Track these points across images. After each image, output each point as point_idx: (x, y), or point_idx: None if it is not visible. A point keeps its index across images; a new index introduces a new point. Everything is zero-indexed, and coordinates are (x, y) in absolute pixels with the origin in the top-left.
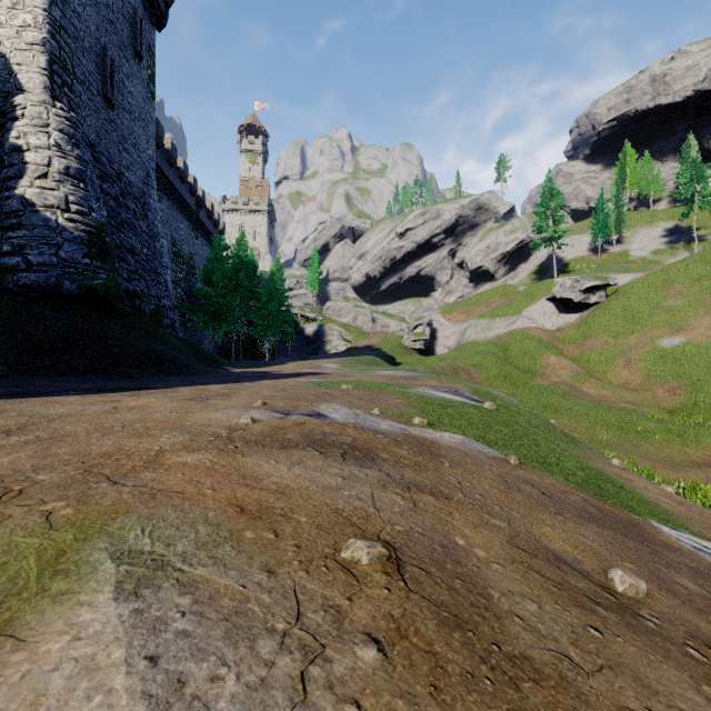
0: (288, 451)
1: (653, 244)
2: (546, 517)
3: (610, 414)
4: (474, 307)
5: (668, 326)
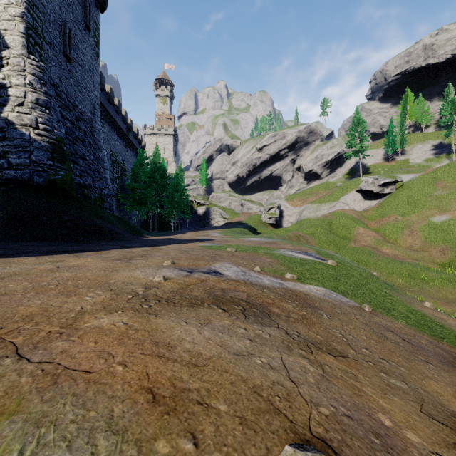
0: (195, 309)
1: (425, 155)
2: (422, 367)
3: (402, 267)
4: (308, 196)
5: (437, 208)
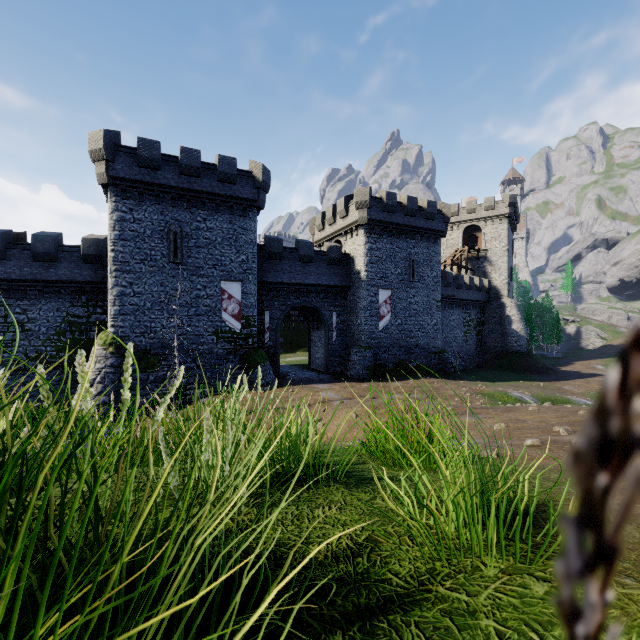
0: None
1: None
2: None
3: None
4: None
5: None
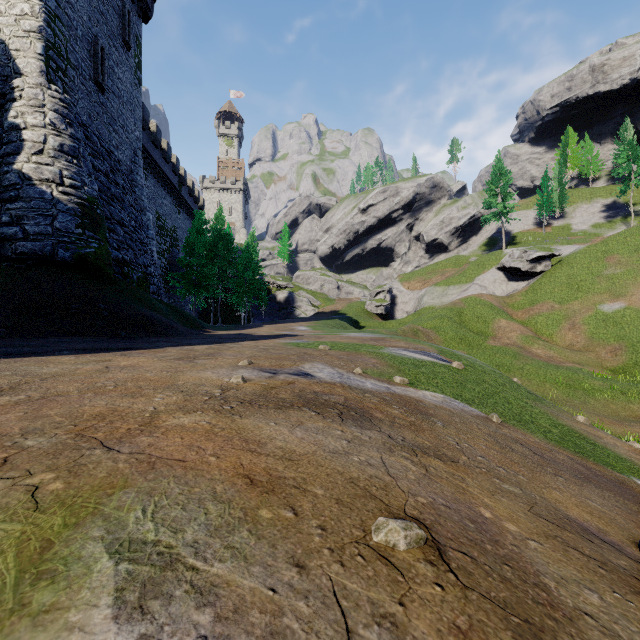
0: (284, 412)
1: (593, 219)
2: (548, 479)
3: (558, 373)
4: (430, 275)
5: (609, 292)
